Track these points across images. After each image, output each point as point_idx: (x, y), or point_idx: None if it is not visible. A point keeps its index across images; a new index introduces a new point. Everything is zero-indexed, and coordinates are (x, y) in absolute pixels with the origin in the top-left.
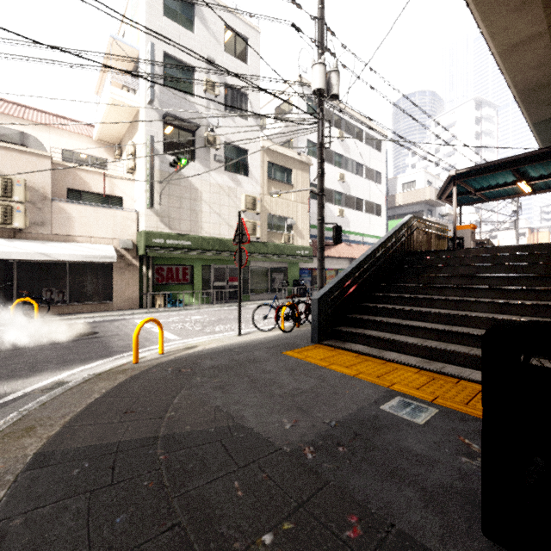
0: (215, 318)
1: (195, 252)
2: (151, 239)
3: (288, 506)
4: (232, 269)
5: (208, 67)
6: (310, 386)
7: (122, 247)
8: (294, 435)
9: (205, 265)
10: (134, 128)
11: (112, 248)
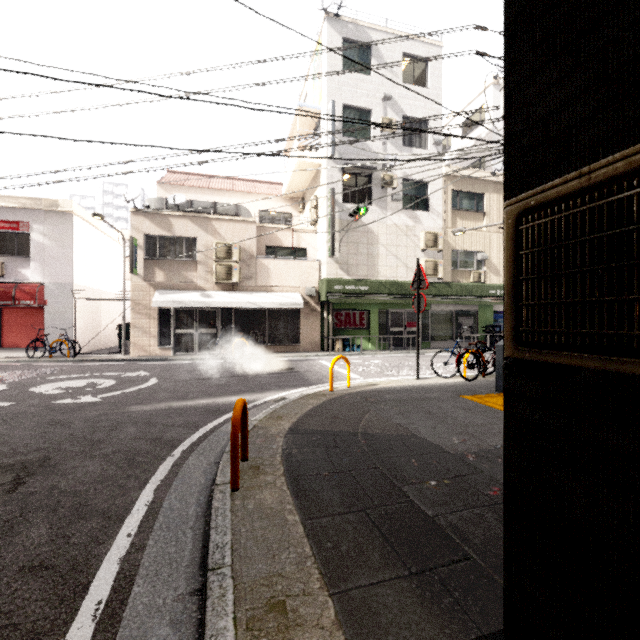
0: (393, 363)
1: (371, 297)
2: (331, 286)
3: (449, 475)
4: (409, 313)
5: (385, 105)
6: (483, 423)
7: (307, 294)
8: (461, 447)
9: (381, 310)
10: (316, 183)
11: (299, 296)
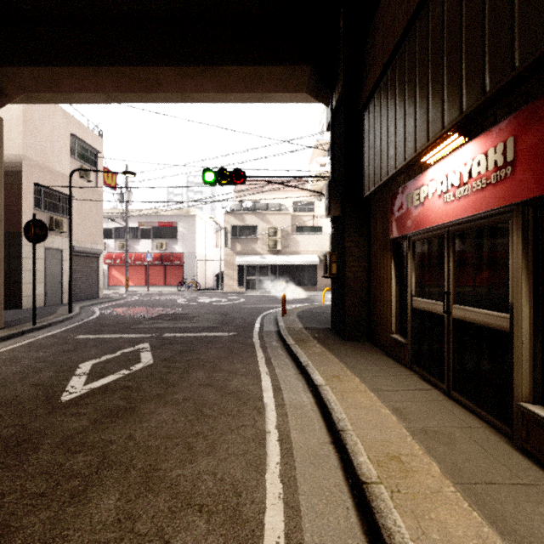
0: None
1: None
2: None
3: None
4: None
5: None
6: None
7: (321, 256)
8: None
9: None
10: None
11: (316, 257)
